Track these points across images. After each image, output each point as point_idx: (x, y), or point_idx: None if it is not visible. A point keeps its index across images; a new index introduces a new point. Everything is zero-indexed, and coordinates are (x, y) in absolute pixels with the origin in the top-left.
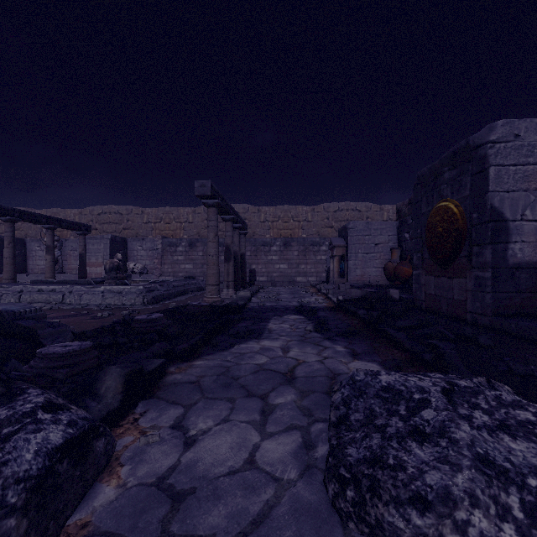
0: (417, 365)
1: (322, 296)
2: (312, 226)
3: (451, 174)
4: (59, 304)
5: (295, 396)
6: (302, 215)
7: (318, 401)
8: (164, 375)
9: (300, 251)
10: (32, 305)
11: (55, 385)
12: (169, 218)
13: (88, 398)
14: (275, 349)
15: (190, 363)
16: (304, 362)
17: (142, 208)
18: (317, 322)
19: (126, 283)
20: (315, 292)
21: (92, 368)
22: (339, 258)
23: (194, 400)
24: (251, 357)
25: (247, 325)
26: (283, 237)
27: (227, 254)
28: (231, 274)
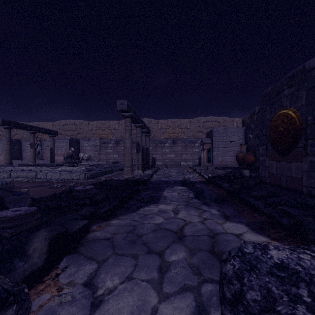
0: (276, 227)
1: (197, 174)
2: (190, 131)
3: (290, 91)
4: (33, 178)
5: (186, 254)
6: (183, 124)
7: (204, 260)
8: (88, 232)
9: (183, 146)
10: (4, 180)
11: (2, 242)
12: (104, 127)
13: (17, 258)
14: (168, 211)
15: (108, 222)
16: (190, 223)
17: (88, 121)
18: (196, 191)
19: (75, 165)
20: (192, 171)
21: (35, 227)
22: (207, 150)
23: (106, 256)
24: (151, 218)
25: (149, 193)
26: (172, 138)
27: (138, 148)
28: (140, 160)
